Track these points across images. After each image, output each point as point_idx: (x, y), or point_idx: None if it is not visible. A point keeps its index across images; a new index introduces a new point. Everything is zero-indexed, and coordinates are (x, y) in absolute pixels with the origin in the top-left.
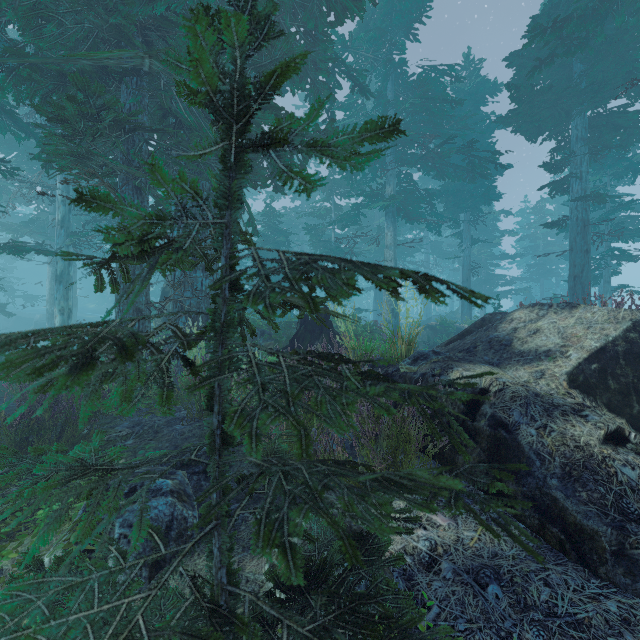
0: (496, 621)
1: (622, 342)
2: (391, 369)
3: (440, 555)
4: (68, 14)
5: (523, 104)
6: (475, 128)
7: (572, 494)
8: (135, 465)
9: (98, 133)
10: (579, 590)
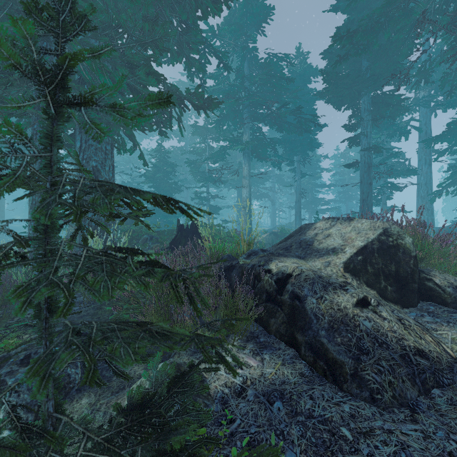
0: (275, 425)
1: (377, 242)
2: (234, 262)
3: (248, 386)
4: None
5: (331, 85)
6: (304, 98)
7: (332, 339)
8: None
9: (9, 83)
10: (330, 400)
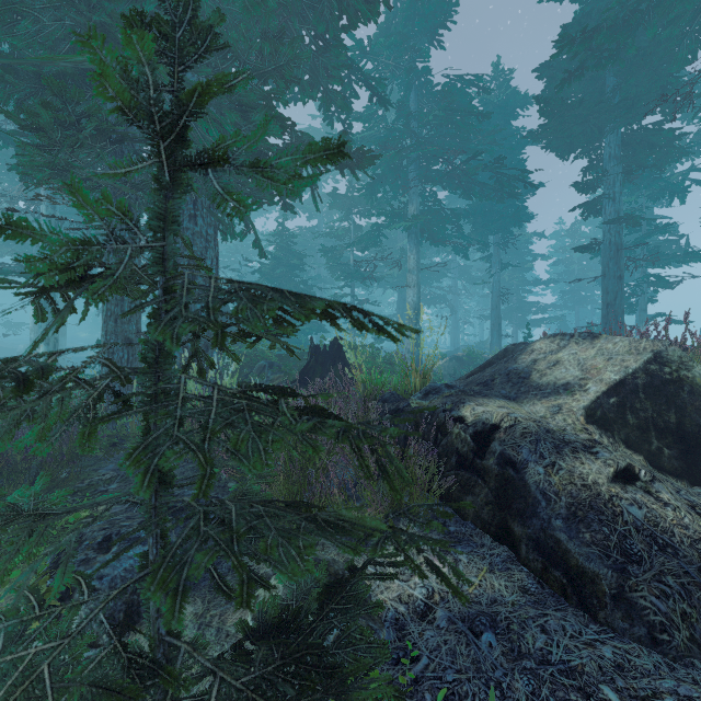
0: (487, 671)
1: (642, 374)
2: (402, 404)
3: (436, 603)
4: (46, 10)
5: (553, 119)
6: (505, 143)
7: (576, 535)
8: (73, 510)
9: (78, 143)
10: (576, 636)
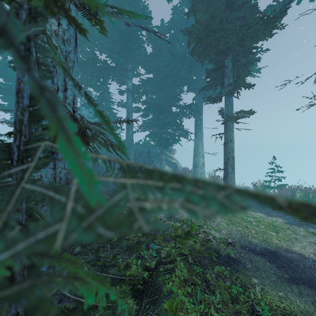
0: None
1: None
2: None
3: None
4: None
5: None
6: None
7: None
8: None
9: None
10: None
